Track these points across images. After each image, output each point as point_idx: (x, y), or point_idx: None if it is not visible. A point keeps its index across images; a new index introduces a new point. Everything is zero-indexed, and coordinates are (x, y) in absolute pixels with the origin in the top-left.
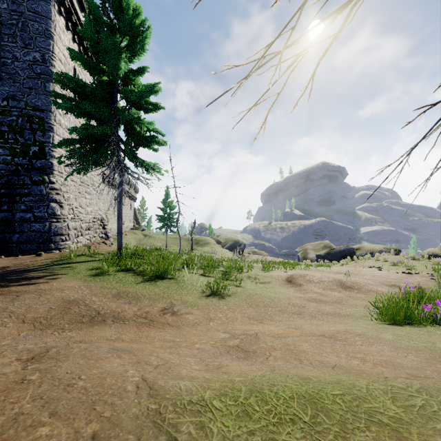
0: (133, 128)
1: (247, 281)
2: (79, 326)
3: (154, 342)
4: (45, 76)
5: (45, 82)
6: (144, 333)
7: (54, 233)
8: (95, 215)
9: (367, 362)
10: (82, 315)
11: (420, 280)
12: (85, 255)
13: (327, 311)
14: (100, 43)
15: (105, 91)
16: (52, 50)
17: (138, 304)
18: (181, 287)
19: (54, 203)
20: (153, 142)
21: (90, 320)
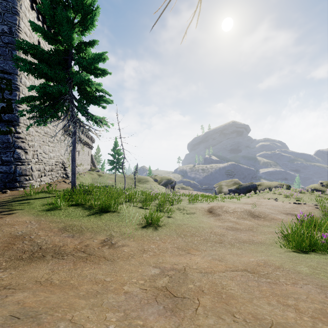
0: (85, 89)
1: (177, 212)
2: (16, 263)
3: (83, 284)
4: (12, 45)
5: (12, 50)
6: (77, 270)
7: (19, 174)
8: (57, 159)
9: (303, 313)
10: (23, 251)
11: (308, 208)
12: (44, 192)
13: (243, 239)
14: (56, 17)
15: (61, 58)
16: (18, 24)
17: (80, 237)
18: (121, 219)
19: (19, 149)
20: (101, 101)
21: (30, 256)
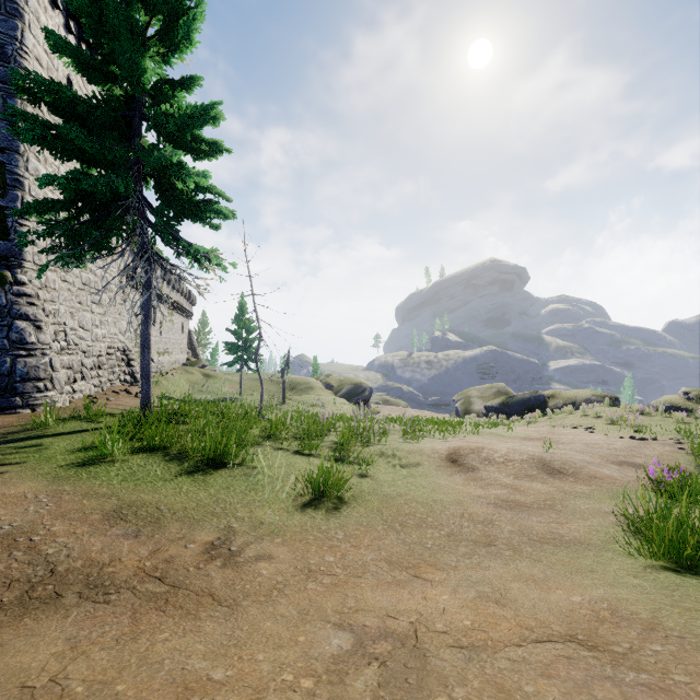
0: (172, 185)
1: (380, 463)
2: None
3: (148, 699)
4: (5, 86)
5: (7, 97)
6: (140, 642)
7: (21, 376)
8: (112, 342)
9: None
10: (8, 580)
11: (663, 450)
12: (78, 418)
13: (538, 532)
14: (105, 21)
15: (118, 115)
16: (20, 39)
17: (154, 536)
18: (254, 486)
19: (22, 321)
20: (209, 212)
21: (22, 597)
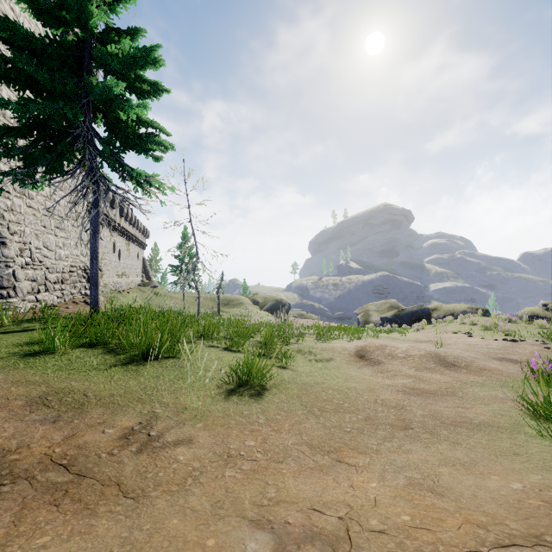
0: (118, 119)
1: (298, 358)
2: None
3: None
4: None
5: None
6: (8, 551)
7: None
8: (74, 262)
9: None
10: None
11: (532, 349)
12: (34, 319)
13: (448, 416)
14: None
15: (69, 54)
16: None
17: (73, 421)
18: (183, 375)
19: None
20: (151, 144)
21: None
